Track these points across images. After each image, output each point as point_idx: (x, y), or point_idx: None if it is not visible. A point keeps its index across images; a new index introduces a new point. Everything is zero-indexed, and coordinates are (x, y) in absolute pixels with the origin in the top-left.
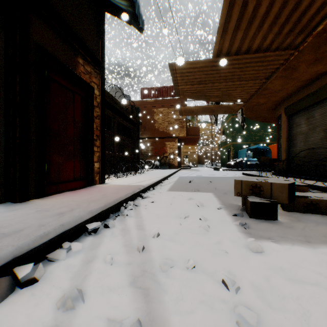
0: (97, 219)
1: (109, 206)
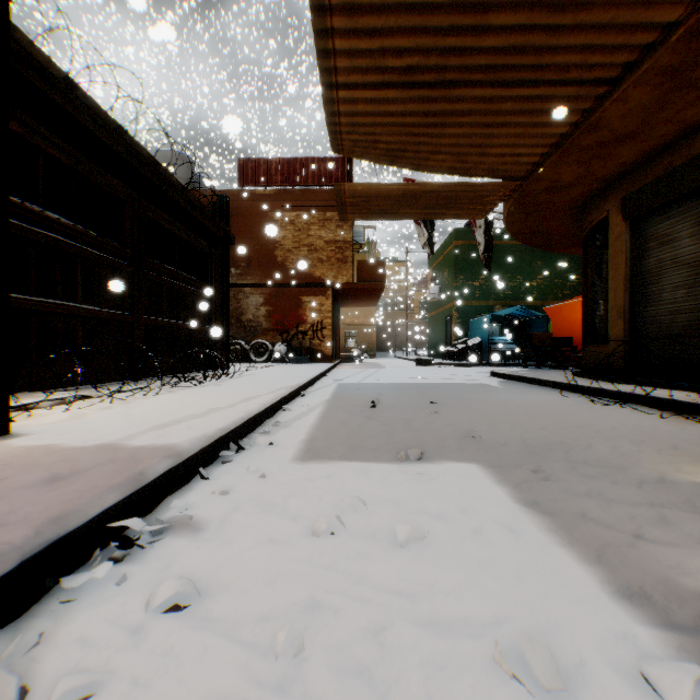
0: None
1: None
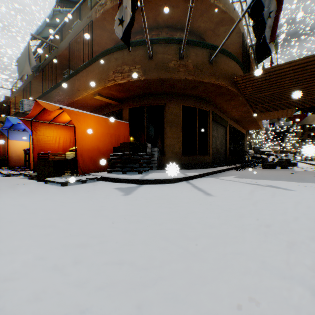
0: None
1: None
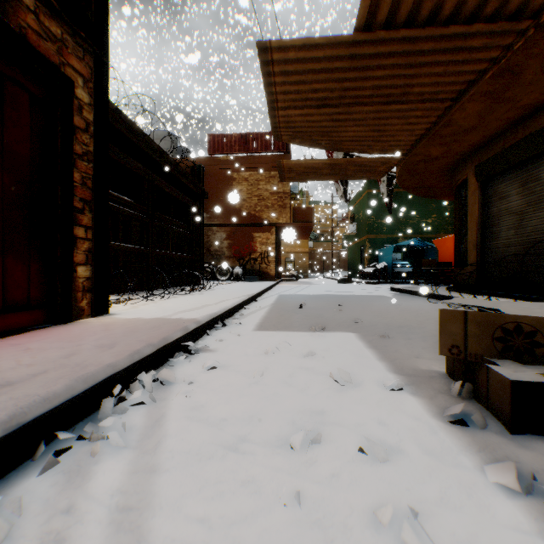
0: None
1: (37, 414)
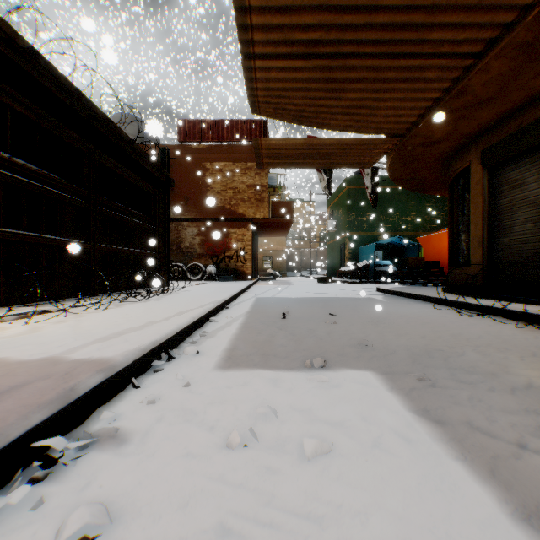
0: None
1: None
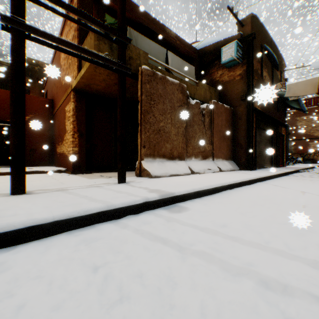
0: (300, 170)
1: (301, 168)
